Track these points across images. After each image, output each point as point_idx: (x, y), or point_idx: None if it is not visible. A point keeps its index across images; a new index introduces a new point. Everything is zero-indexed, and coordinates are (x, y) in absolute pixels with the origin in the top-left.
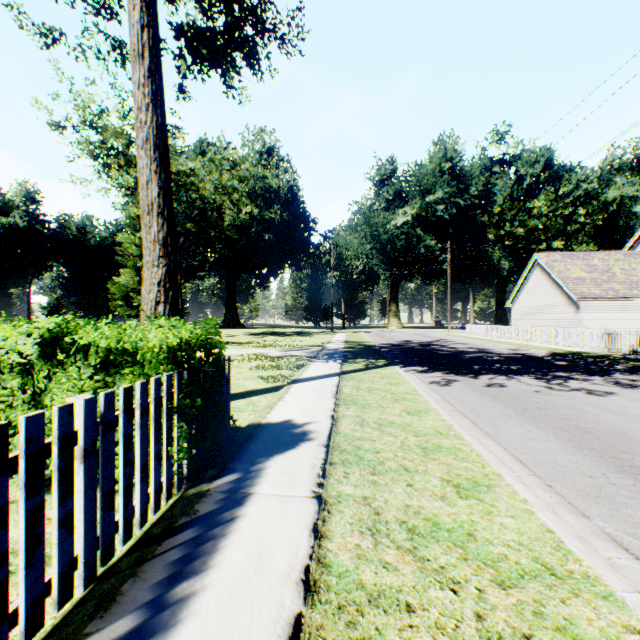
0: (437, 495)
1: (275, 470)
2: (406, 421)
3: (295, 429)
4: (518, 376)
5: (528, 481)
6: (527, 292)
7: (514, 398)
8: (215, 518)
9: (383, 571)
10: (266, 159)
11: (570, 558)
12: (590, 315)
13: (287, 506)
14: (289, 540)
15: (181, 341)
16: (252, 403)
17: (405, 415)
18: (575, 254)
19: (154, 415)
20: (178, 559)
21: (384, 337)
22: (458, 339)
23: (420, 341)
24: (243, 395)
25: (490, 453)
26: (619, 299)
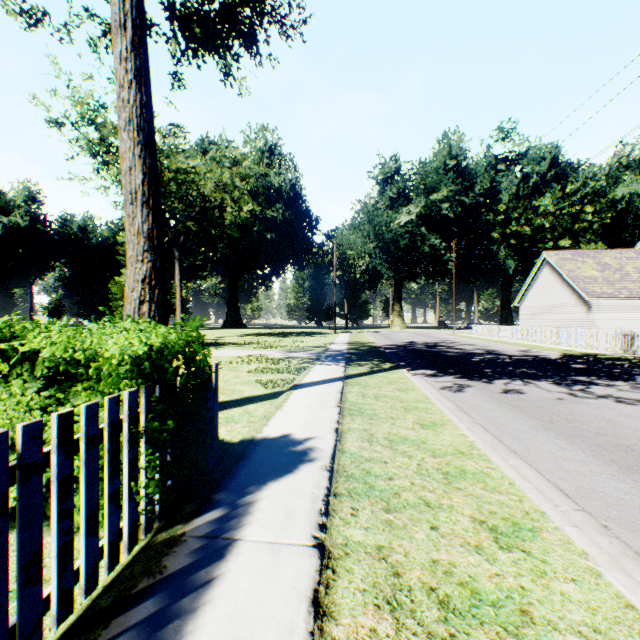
0: (470, 544)
1: (268, 504)
2: (420, 436)
3: (294, 446)
4: (535, 381)
5: (577, 519)
6: (535, 291)
7: (536, 407)
8: (186, 580)
9: None
10: (268, 157)
11: None
12: (602, 315)
13: (280, 561)
14: (280, 620)
15: (151, 348)
16: (248, 412)
17: (419, 429)
18: (585, 252)
19: (109, 445)
20: None
21: (388, 338)
22: (464, 340)
23: (425, 342)
24: (239, 403)
25: (525, 481)
26: (633, 298)
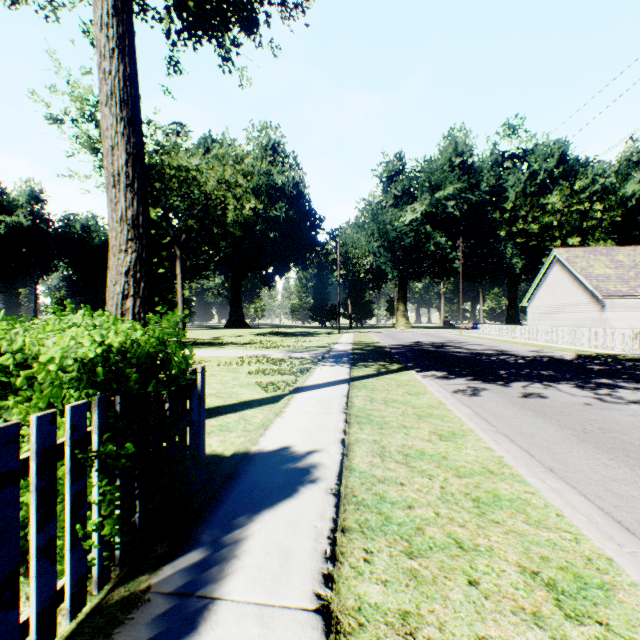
0: (526, 611)
1: (259, 543)
2: (440, 450)
3: (294, 462)
4: (555, 384)
5: None
6: (545, 290)
7: (564, 414)
8: None
9: None
10: (271, 155)
11: None
12: (617, 314)
13: (271, 637)
14: None
15: (110, 348)
16: (244, 419)
17: (436, 440)
18: (598, 249)
19: (37, 480)
20: None
21: (393, 337)
22: (472, 340)
23: (432, 342)
24: (235, 408)
25: (576, 511)
26: None
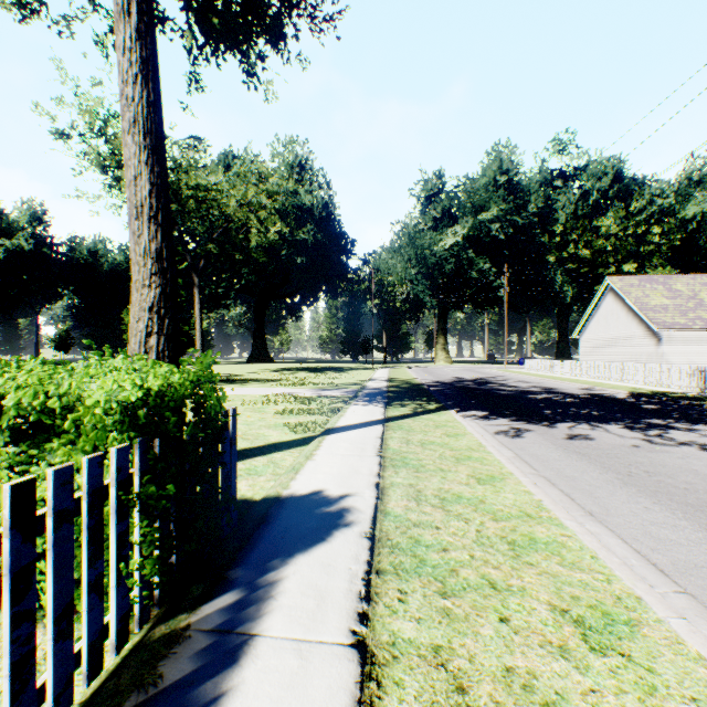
0: (553, 644)
1: (294, 585)
2: (477, 494)
3: (327, 507)
4: (604, 424)
5: (681, 606)
6: (597, 322)
7: (609, 456)
8: (186, 697)
9: None
10: (298, 173)
11: None
12: (674, 348)
13: (309, 668)
14: None
15: (149, 392)
16: (273, 462)
17: (474, 484)
18: (654, 278)
19: (88, 519)
20: None
21: (432, 373)
22: (517, 376)
23: (474, 378)
24: (263, 450)
25: (611, 553)
26: None
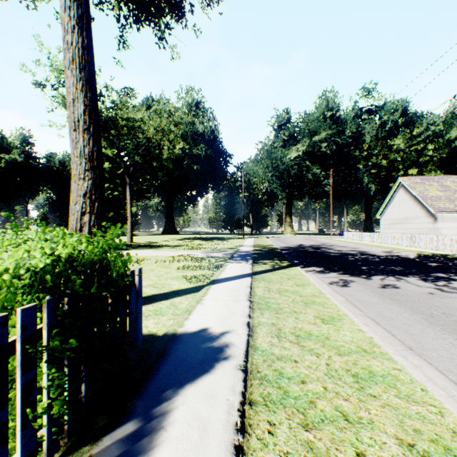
0: None
1: (182, 415)
2: (323, 332)
3: (211, 342)
4: (405, 277)
5: None
6: (393, 207)
7: (414, 301)
8: None
9: None
10: (195, 110)
11: None
12: (445, 225)
13: None
14: None
15: (60, 258)
16: (173, 305)
17: (320, 323)
18: (431, 178)
19: None
20: None
21: (282, 241)
22: (339, 243)
23: (311, 245)
24: (167, 296)
25: (436, 386)
26: None
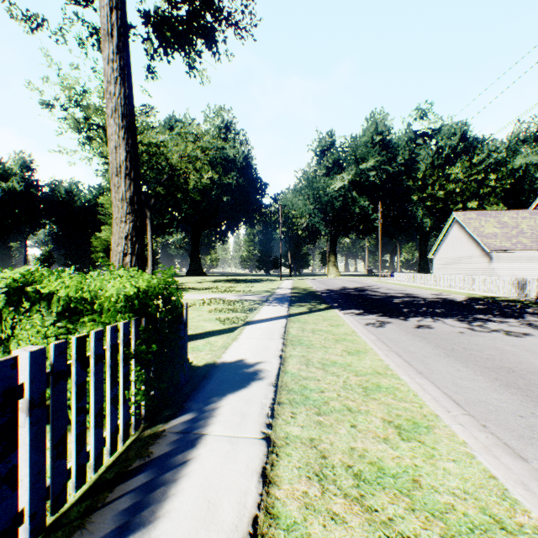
0: (380, 437)
1: (227, 410)
2: (347, 361)
3: (247, 368)
4: (443, 318)
5: (463, 421)
6: (447, 245)
7: (441, 339)
8: (167, 461)
9: (331, 524)
10: (224, 133)
11: (518, 509)
12: (501, 265)
13: (237, 448)
14: (238, 486)
15: (139, 290)
16: (209, 343)
17: (346, 355)
18: (488, 213)
19: (110, 362)
20: (127, 508)
21: (325, 284)
22: (388, 285)
23: (355, 287)
24: (202, 336)
25: (426, 393)
26: (526, 251)
